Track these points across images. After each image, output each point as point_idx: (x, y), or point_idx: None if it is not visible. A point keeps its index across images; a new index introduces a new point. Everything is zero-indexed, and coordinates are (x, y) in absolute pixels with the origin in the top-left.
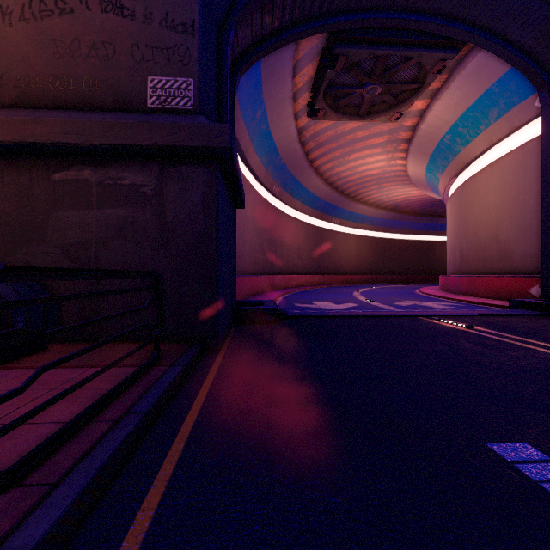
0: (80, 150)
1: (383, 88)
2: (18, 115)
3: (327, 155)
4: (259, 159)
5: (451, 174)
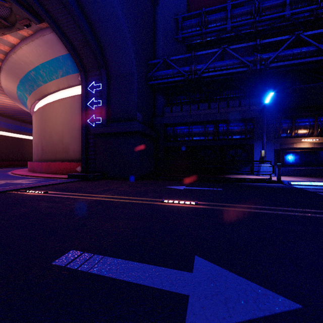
0: None
1: None
2: None
3: None
4: None
5: (36, 97)
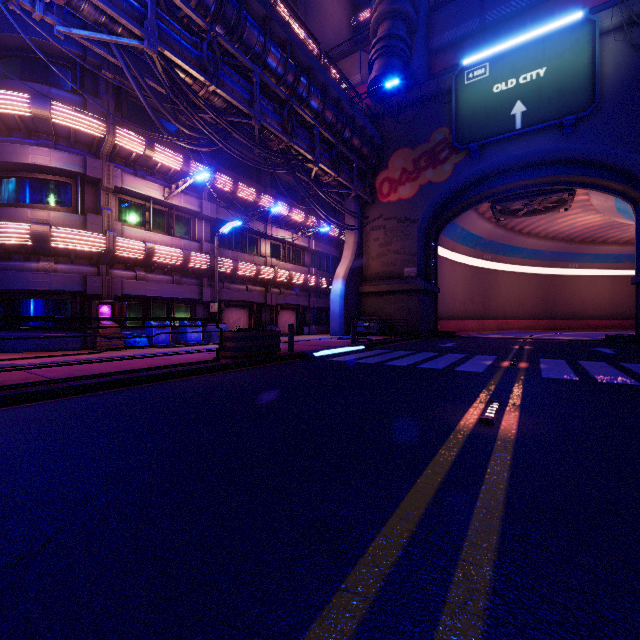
0: (390, 291)
1: (539, 204)
2: (376, 283)
3: (533, 225)
4: (465, 247)
5: None
